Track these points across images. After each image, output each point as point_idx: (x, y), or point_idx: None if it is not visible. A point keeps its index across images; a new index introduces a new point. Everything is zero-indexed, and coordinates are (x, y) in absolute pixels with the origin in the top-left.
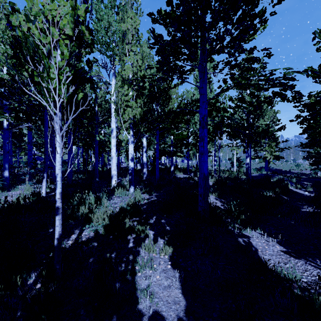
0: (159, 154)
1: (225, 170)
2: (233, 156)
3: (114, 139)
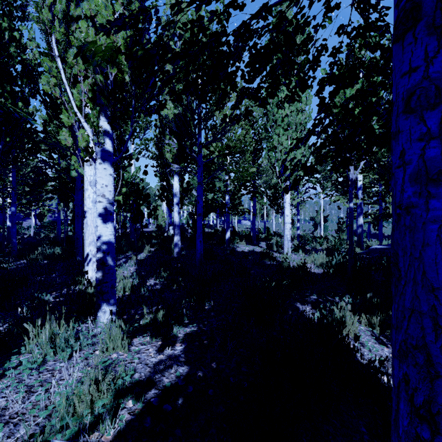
0: (205, 209)
1: (317, 237)
2: (318, 214)
3: (91, 166)
